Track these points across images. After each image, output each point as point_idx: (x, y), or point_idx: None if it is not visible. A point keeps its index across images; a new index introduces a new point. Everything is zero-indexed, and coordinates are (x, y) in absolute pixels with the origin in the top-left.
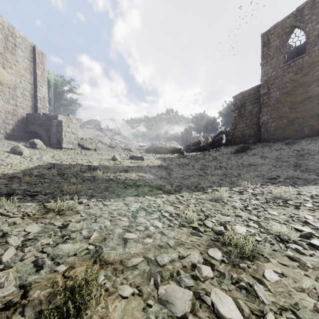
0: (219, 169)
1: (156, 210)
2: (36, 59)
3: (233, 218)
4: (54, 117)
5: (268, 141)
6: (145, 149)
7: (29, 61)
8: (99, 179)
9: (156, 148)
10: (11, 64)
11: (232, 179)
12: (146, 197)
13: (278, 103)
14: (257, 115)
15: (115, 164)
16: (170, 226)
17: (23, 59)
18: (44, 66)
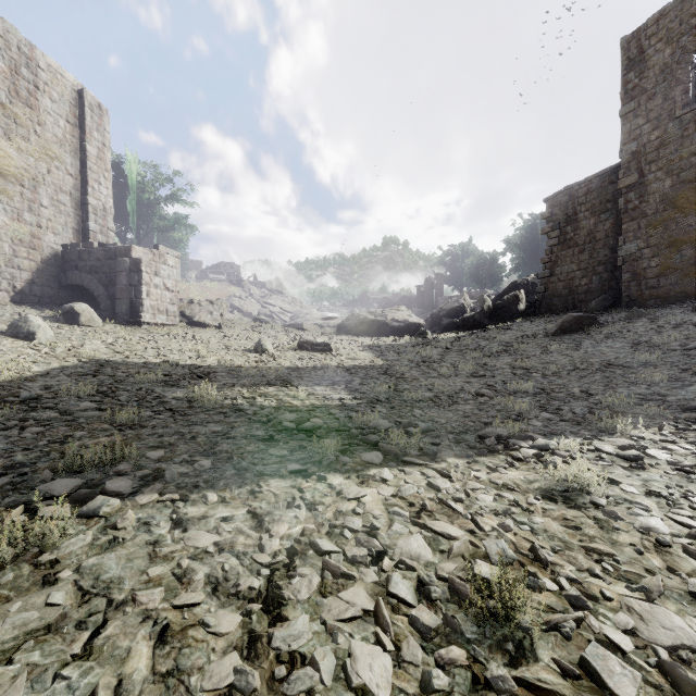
0: (525, 377)
1: (364, 555)
2: (85, 119)
3: (692, 614)
4: (124, 252)
5: (640, 304)
6: (335, 325)
7: (69, 124)
8: (204, 407)
9: (360, 324)
10: (26, 129)
11: (574, 407)
12: (329, 480)
13: (668, 208)
14: (609, 242)
15: (260, 362)
16: (431, 692)
17: (55, 120)
18: (105, 135)
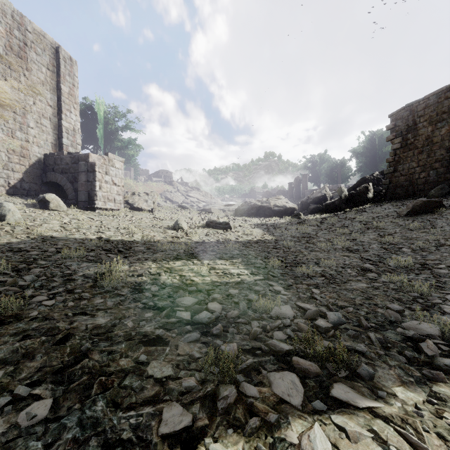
0: (396, 251)
1: None
2: (60, 67)
3: None
4: (83, 158)
5: None
6: (233, 209)
7: (49, 71)
8: (106, 286)
9: (251, 208)
10: (17, 73)
11: None
12: None
13: None
14: (444, 144)
15: (175, 237)
16: None
17: (38, 67)
18: (74, 79)
